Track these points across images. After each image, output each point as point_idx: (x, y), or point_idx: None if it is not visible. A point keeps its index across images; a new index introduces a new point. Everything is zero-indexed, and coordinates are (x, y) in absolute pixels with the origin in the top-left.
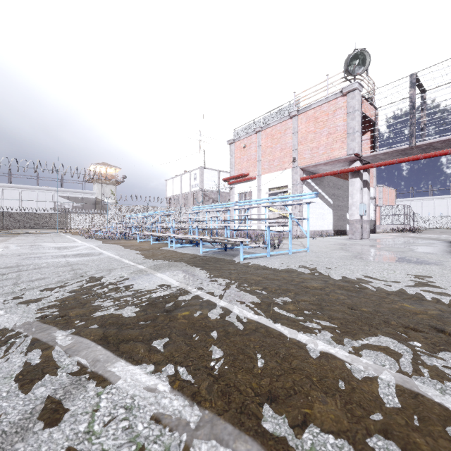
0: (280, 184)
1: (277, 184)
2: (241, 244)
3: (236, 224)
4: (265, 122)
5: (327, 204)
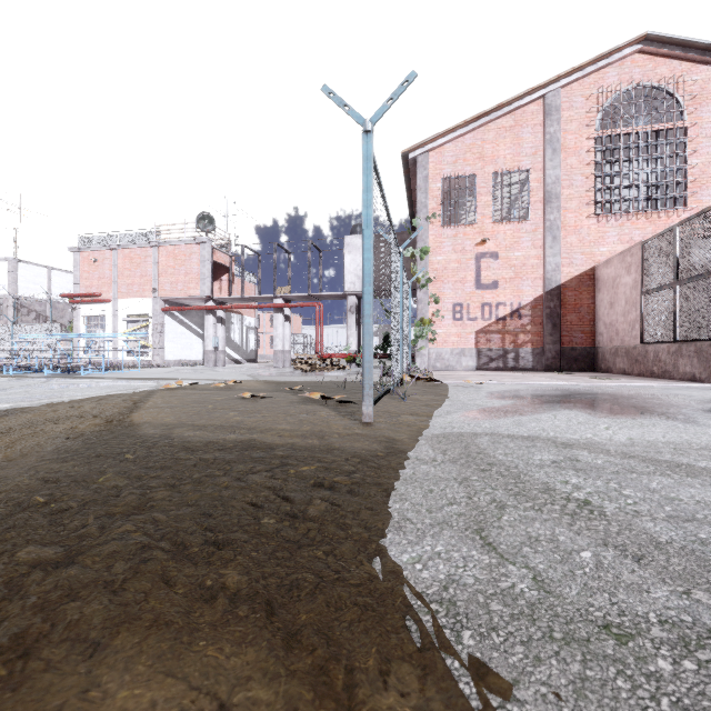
0: (141, 312)
1: (138, 311)
2: (82, 366)
3: (79, 354)
4: (123, 241)
5: (196, 334)
